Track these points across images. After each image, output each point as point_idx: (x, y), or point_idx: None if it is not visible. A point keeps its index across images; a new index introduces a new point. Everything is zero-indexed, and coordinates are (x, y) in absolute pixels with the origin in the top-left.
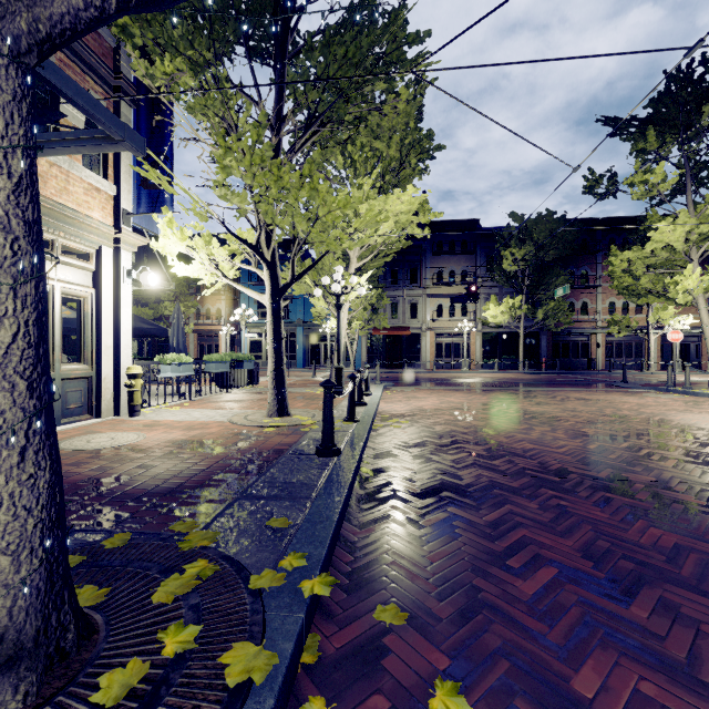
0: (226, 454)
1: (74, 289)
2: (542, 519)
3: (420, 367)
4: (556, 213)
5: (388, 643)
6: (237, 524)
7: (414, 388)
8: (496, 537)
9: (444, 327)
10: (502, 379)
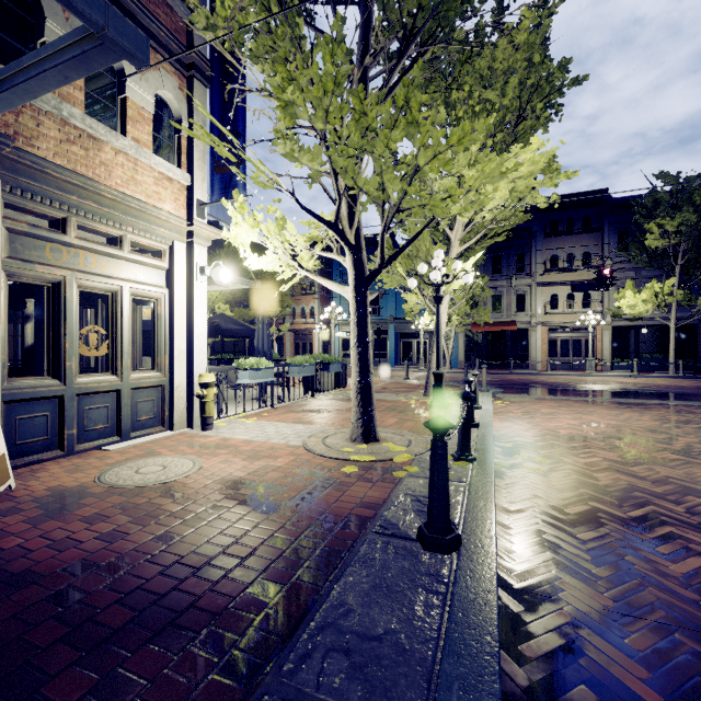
0: (283, 519)
1: (145, 290)
2: None
3: (528, 367)
4: None
5: None
6: None
7: (532, 397)
8: None
9: (560, 320)
10: (650, 386)
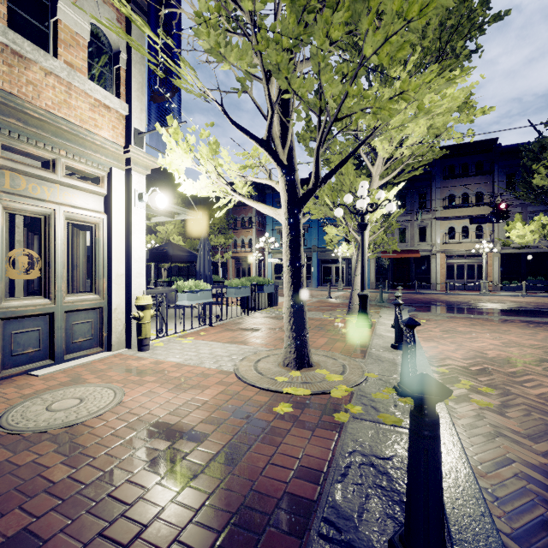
0: (195, 499)
1: (81, 214)
2: None
3: (429, 287)
4: None
5: None
6: None
7: (443, 315)
8: None
9: (456, 249)
10: (543, 305)
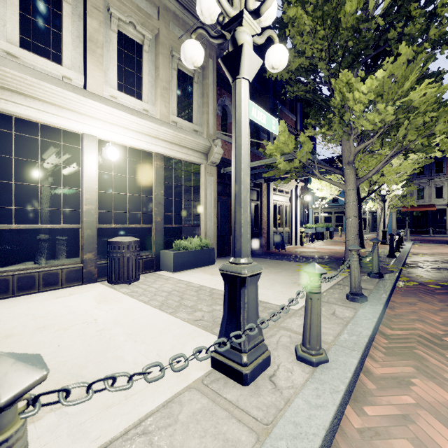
0: None
1: (286, 204)
2: None
3: (445, 233)
4: None
5: (418, 277)
6: None
7: (436, 244)
8: None
9: None
10: None
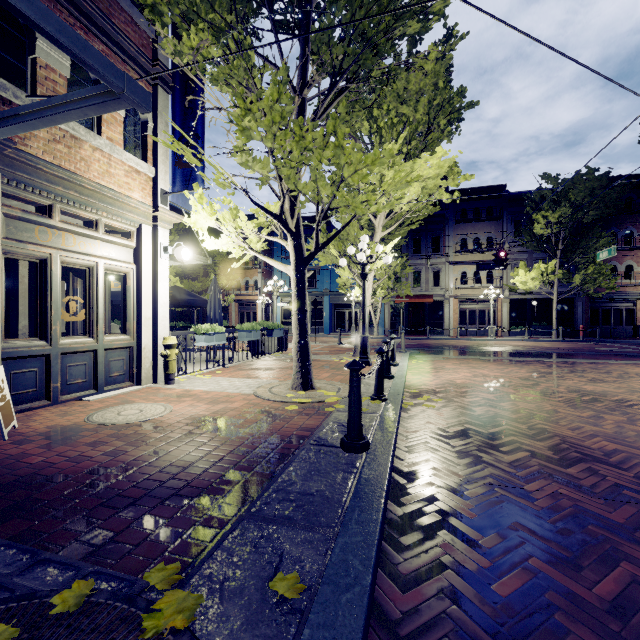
0: (243, 439)
1: (117, 265)
2: None
3: (443, 333)
4: (598, 170)
5: None
6: (233, 574)
7: (441, 357)
8: None
9: (468, 294)
10: (535, 348)
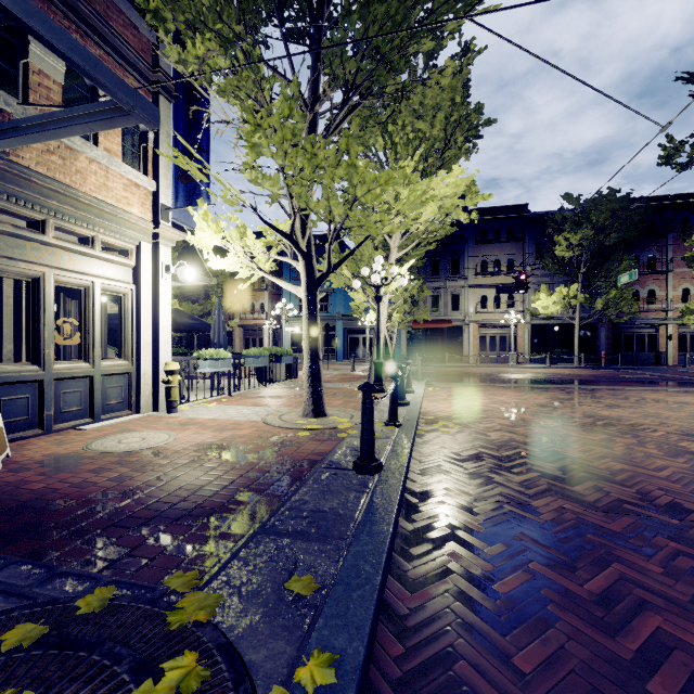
0: (253, 464)
1: (114, 285)
2: (676, 595)
3: (462, 360)
4: (620, 191)
5: None
6: (250, 579)
7: (459, 384)
8: (614, 627)
9: (489, 319)
10: (556, 375)
